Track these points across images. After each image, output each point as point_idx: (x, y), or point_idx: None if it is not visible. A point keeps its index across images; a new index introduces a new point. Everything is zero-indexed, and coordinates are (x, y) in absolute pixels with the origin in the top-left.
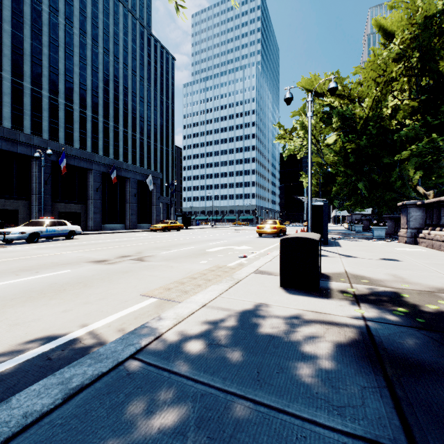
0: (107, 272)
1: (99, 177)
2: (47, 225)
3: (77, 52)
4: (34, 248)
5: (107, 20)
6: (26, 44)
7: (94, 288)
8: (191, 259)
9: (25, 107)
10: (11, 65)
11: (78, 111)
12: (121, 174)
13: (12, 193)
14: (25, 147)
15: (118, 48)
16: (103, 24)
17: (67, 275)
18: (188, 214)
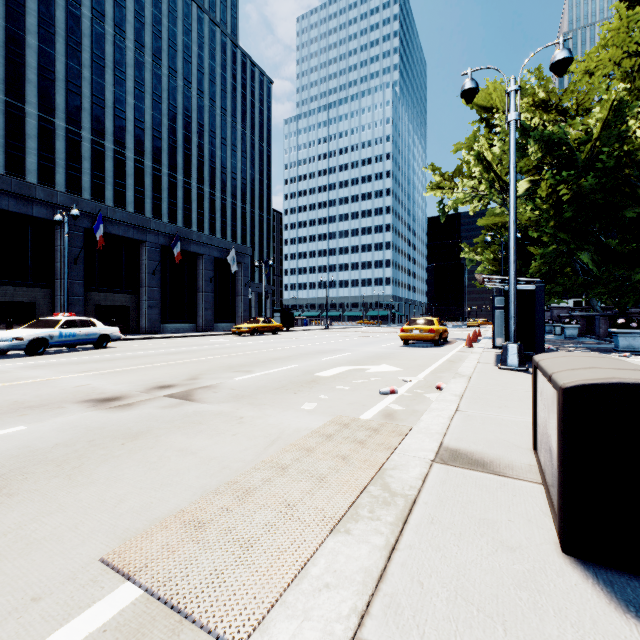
0: (91, 437)
1: (157, 253)
2: (61, 327)
3: (131, 74)
4: (26, 365)
5: (175, 27)
6: (59, 65)
7: (8, 505)
8: (286, 396)
9: (57, 155)
10: (38, 95)
11: (133, 160)
12: (189, 248)
13: (26, 278)
14: (44, 208)
15: (190, 68)
16: (168, 33)
17: (1, 443)
18: (290, 309)
